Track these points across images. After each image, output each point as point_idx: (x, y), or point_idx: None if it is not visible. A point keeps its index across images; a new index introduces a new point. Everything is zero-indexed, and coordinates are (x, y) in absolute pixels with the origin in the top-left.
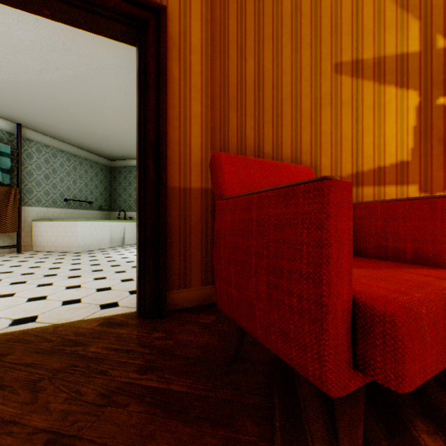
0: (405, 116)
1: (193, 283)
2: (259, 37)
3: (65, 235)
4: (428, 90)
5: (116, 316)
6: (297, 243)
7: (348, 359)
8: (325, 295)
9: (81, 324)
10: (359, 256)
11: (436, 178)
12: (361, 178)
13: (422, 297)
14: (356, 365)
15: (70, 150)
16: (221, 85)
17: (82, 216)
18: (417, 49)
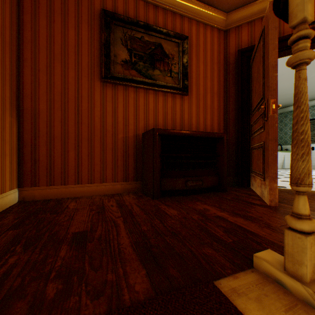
0: None
1: None
2: None
3: None
4: None
5: None
6: None
7: None
8: None
9: None
10: None
11: None
12: None
13: None
14: None
15: None
16: None
17: None
18: None
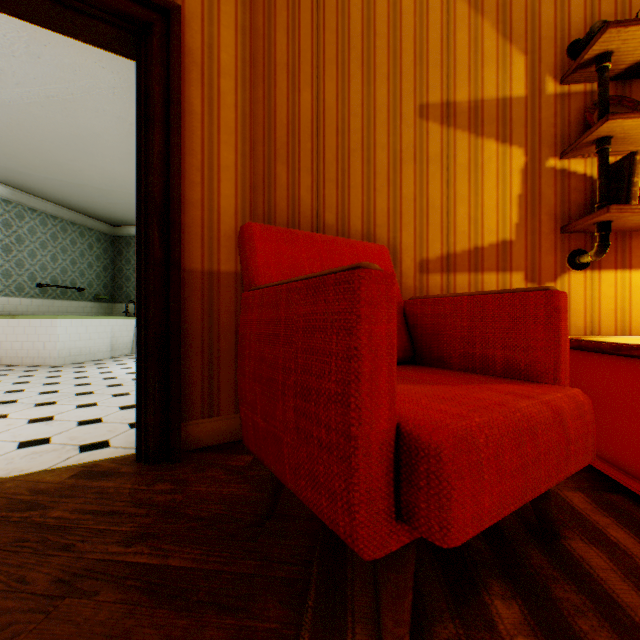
0: (509, 181)
1: (223, 409)
2: (319, 61)
3: (37, 339)
4: (536, 149)
5: (103, 462)
6: (326, 354)
7: (389, 507)
8: (355, 424)
9: (45, 476)
10: (442, 367)
11: (546, 263)
12: (453, 261)
13: (485, 423)
14: (401, 515)
15: (47, 209)
16: (266, 125)
17: (67, 310)
18: (522, 94)
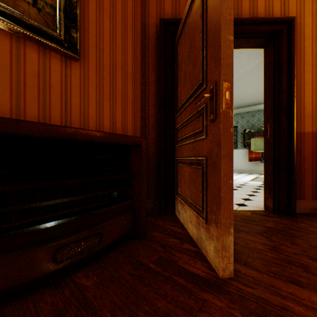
0: None
1: (305, 197)
2: None
3: None
4: None
5: (255, 211)
6: None
7: None
8: None
9: (240, 212)
10: None
11: None
12: None
13: None
14: None
15: None
16: None
17: None
18: None
